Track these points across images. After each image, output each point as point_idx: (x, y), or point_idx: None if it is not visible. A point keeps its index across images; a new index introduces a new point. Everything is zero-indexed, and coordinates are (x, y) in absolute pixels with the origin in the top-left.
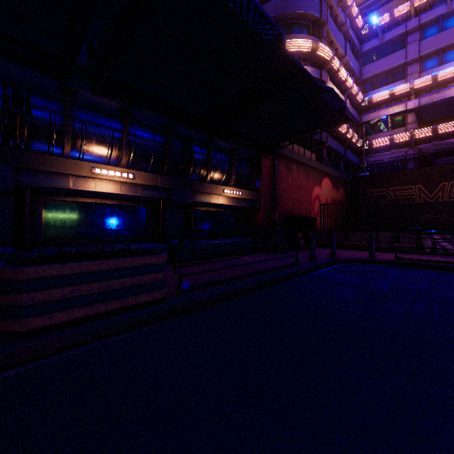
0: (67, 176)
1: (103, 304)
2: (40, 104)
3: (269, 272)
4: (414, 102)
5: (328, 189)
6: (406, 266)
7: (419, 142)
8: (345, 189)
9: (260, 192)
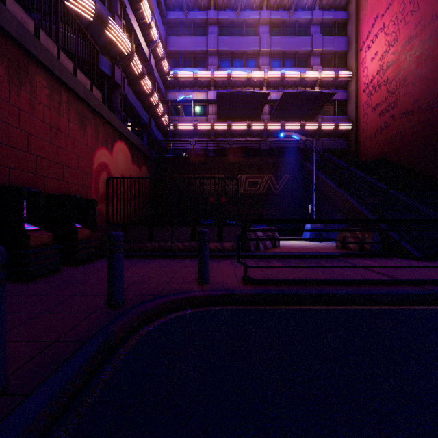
0: None
1: None
2: None
3: None
4: (214, 94)
5: (126, 161)
6: (273, 302)
7: (217, 135)
8: (150, 168)
9: None
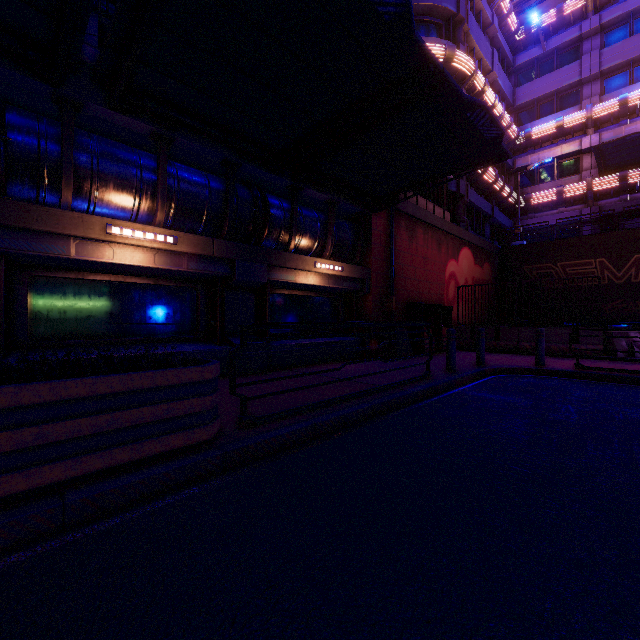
0: (67, 239)
1: (101, 455)
2: (22, 123)
3: (386, 391)
4: (593, 138)
5: (469, 265)
6: (595, 379)
7: (600, 196)
8: (493, 264)
9: (370, 268)
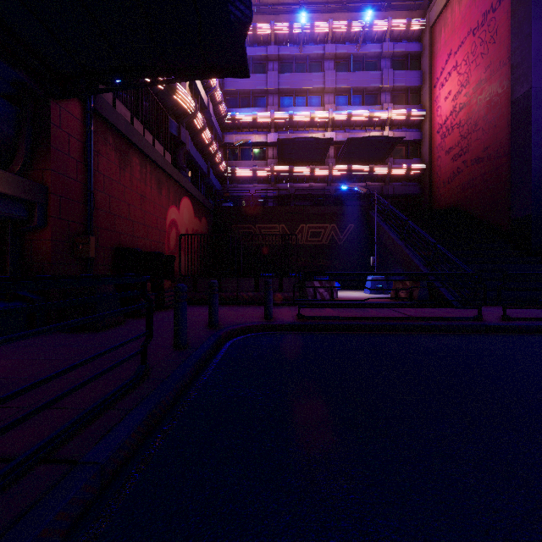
0: None
1: None
2: None
3: None
4: (274, 136)
5: (189, 215)
6: (317, 329)
7: (278, 180)
8: (209, 220)
9: (46, 185)
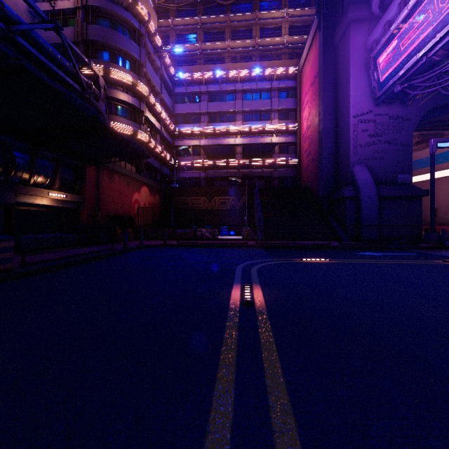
0: None
1: None
2: None
3: (90, 254)
4: (205, 141)
5: (146, 195)
6: (181, 246)
7: (207, 168)
8: (161, 195)
9: (85, 196)
